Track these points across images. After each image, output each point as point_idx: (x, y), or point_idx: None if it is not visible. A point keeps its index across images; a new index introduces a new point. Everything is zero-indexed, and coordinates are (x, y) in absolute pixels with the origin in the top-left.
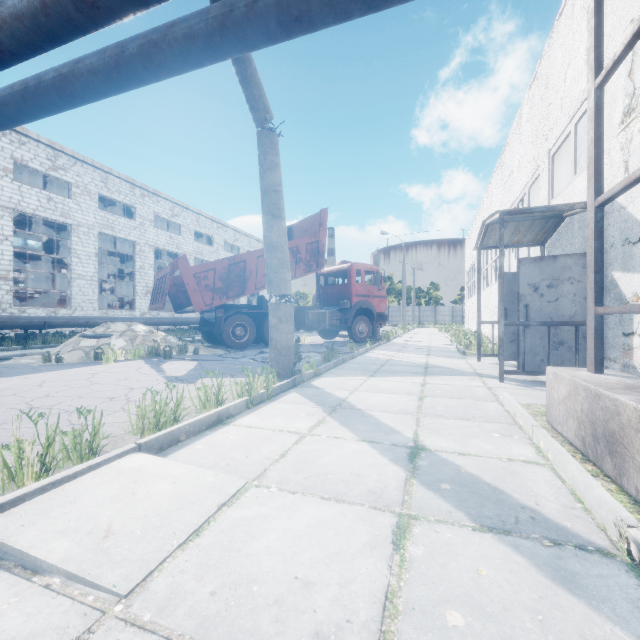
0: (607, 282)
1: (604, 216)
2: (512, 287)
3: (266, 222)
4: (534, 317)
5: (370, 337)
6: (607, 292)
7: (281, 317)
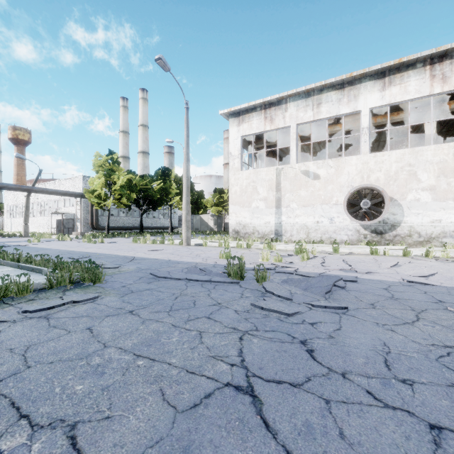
0: (75, 223)
1: (75, 215)
2: (59, 222)
3: (27, 211)
4: (66, 227)
5: (1, 233)
6: (75, 224)
7: (28, 227)
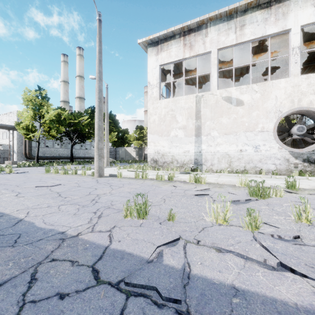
0: (11, 153)
1: (10, 146)
2: None
3: None
4: (1, 157)
5: None
6: (11, 154)
7: None
